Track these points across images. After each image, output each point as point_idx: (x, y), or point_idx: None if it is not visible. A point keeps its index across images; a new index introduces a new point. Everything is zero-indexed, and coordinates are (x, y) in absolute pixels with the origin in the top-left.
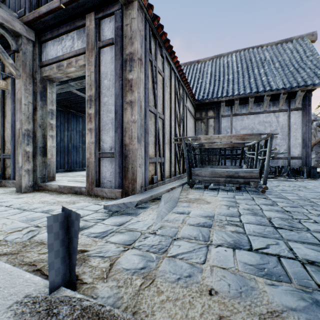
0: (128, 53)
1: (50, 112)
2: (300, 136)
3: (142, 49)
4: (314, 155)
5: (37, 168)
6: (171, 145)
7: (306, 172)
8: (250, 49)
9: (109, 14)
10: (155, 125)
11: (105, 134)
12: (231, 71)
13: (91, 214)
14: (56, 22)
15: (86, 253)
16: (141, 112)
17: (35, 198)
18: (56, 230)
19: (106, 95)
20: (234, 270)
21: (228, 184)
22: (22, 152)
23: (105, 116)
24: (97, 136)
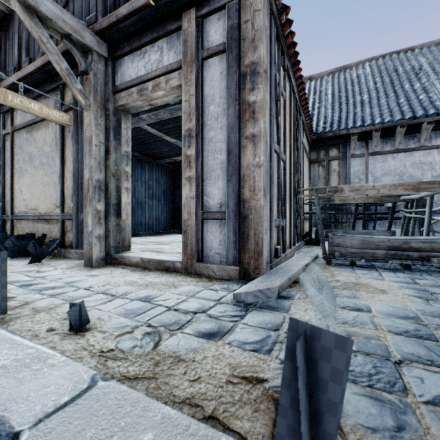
0: (248, 64)
1: (125, 156)
2: None
3: (267, 57)
4: None
5: (109, 234)
6: (291, 200)
7: None
8: (394, 55)
9: (218, 8)
10: (277, 171)
11: (211, 185)
12: (365, 88)
13: (214, 306)
14: (139, 28)
15: (266, 384)
16: (267, 151)
17: (115, 276)
18: (302, 368)
19: (212, 128)
20: None
21: (393, 260)
22: (92, 212)
23: (211, 158)
24: (199, 188)
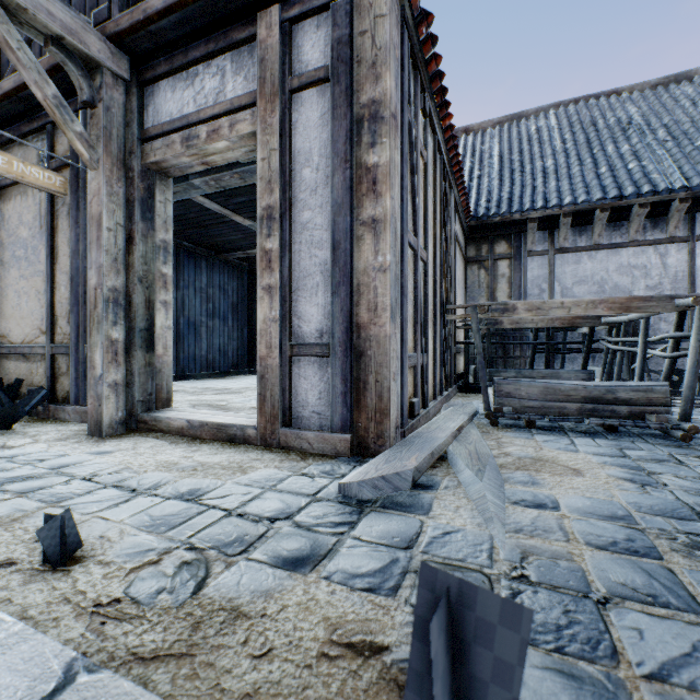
0: (366, 102)
1: (161, 248)
2: None
3: (397, 93)
4: None
5: (134, 379)
6: (436, 323)
7: None
8: (591, 100)
9: (317, 8)
10: (413, 277)
11: (306, 300)
12: (549, 150)
13: (306, 506)
14: (184, 34)
15: (386, 657)
16: (396, 245)
17: (141, 453)
18: (441, 664)
19: (307, 206)
20: None
21: (591, 419)
22: (102, 343)
23: (305, 255)
24: (286, 305)
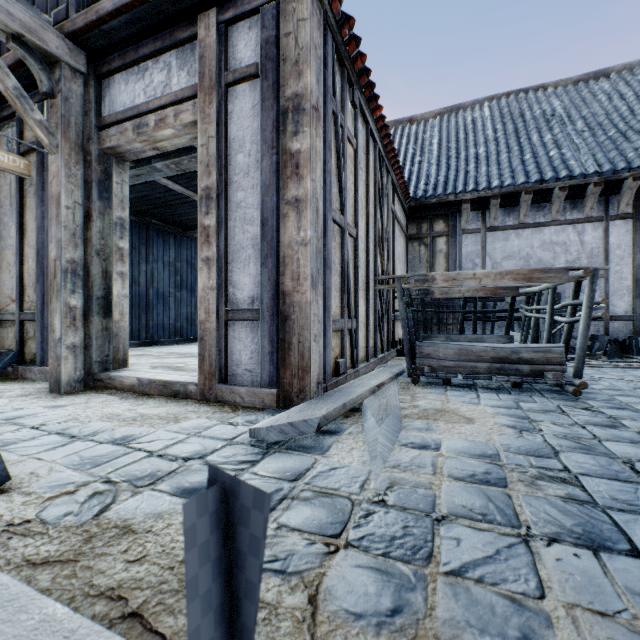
0: (290, 96)
1: (118, 224)
2: (630, 272)
3: (320, 87)
4: None
5: (91, 342)
6: (368, 293)
7: None
8: (521, 94)
9: (248, 12)
10: (341, 251)
11: (240, 271)
12: (481, 138)
13: (221, 448)
14: (134, 33)
15: None
16: (318, 222)
17: (91, 407)
18: (204, 538)
19: (241, 187)
20: (632, 621)
21: (498, 377)
22: (61, 309)
23: (239, 231)
24: (222, 275)
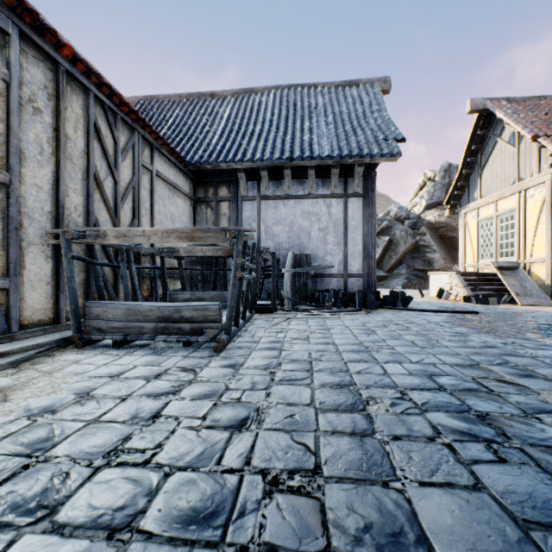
0: None
1: None
2: (361, 239)
3: None
4: (404, 270)
5: None
6: (60, 249)
7: (360, 300)
8: (299, 88)
9: None
10: None
11: None
12: (261, 118)
13: None
14: None
15: None
16: None
17: None
18: None
19: None
20: None
21: (157, 337)
22: None
23: None
24: None
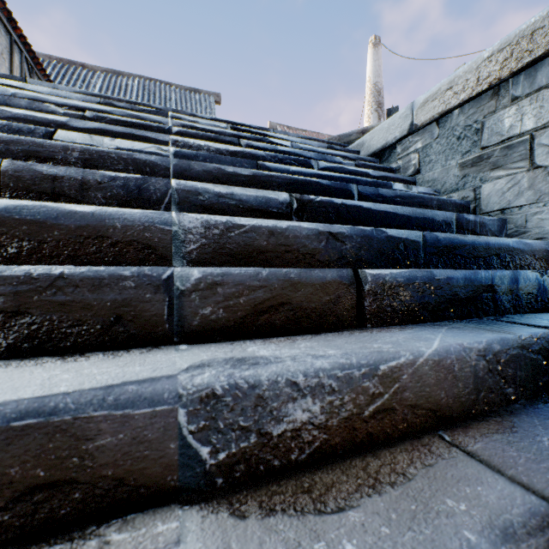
0: None
1: None
2: None
3: None
4: None
5: None
6: None
7: None
8: (158, 83)
9: None
10: None
11: None
12: (129, 96)
13: None
14: None
15: None
16: None
17: None
18: None
19: None
20: None
21: None
22: None
23: None
24: None
